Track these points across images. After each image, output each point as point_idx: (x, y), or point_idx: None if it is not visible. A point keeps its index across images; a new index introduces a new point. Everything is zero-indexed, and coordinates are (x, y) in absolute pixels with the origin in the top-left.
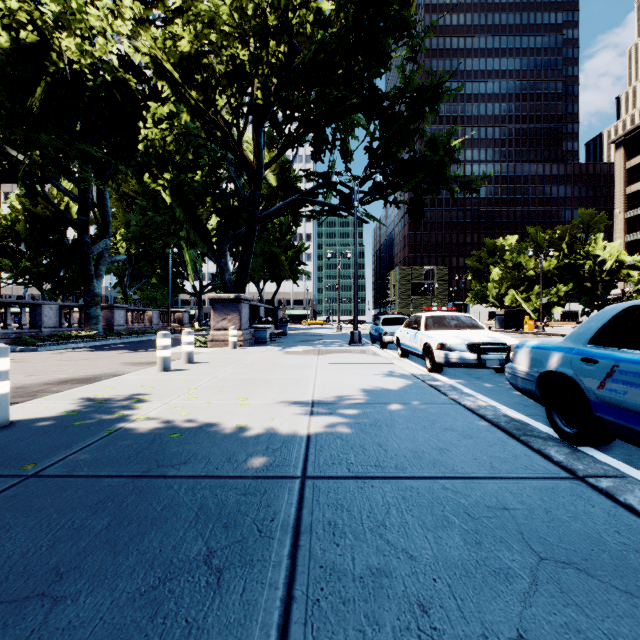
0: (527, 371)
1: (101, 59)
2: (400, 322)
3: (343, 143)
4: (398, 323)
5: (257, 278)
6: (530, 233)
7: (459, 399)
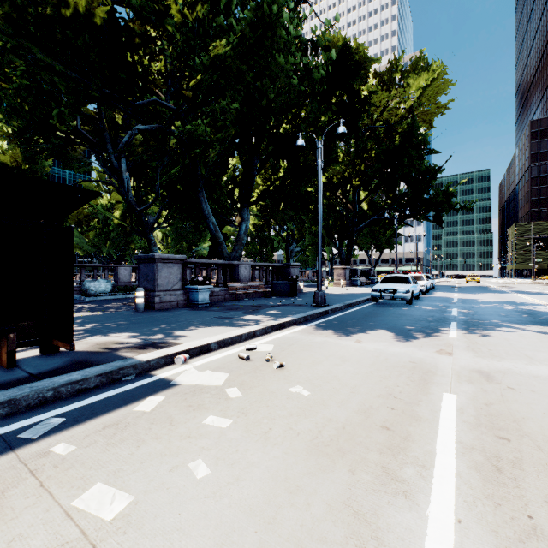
0: None
1: None
2: None
3: None
4: None
5: (366, 249)
6: None
7: None
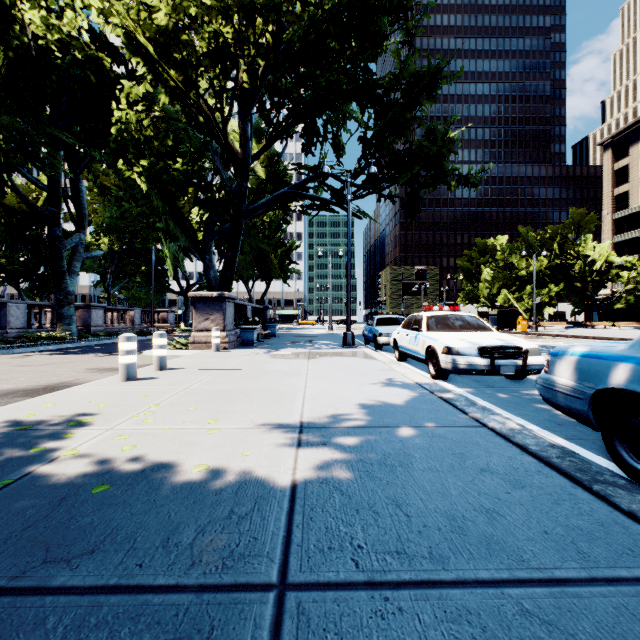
0: (574, 386)
1: (71, 34)
2: (395, 322)
3: (335, 136)
4: (393, 323)
5: (246, 277)
6: (522, 233)
7: (483, 419)
